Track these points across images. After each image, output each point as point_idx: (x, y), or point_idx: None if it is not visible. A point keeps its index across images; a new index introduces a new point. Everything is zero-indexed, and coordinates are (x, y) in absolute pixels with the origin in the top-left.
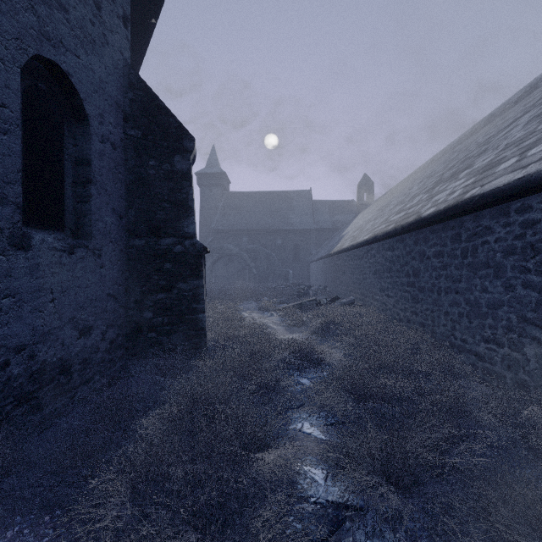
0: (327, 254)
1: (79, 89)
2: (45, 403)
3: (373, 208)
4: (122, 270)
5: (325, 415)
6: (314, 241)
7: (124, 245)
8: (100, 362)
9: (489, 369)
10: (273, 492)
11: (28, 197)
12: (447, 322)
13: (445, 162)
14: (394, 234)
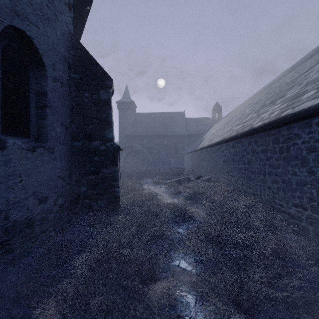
0: (194, 150)
1: (39, 48)
2: (15, 247)
3: (222, 122)
4: (67, 161)
5: (194, 255)
6: (186, 142)
7: (68, 145)
8: (53, 219)
9: (298, 224)
10: (159, 317)
11: (5, 116)
12: (270, 193)
13: (265, 94)
14: (235, 138)
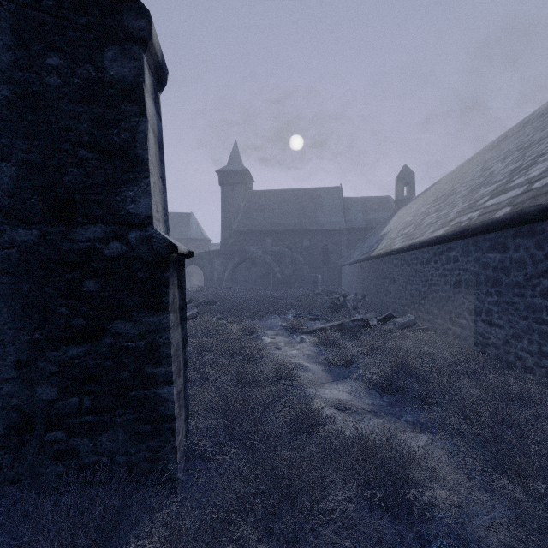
0: (366, 257)
1: None
2: None
3: (422, 201)
4: None
5: None
6: (345, 243)
7: None
8: None
9: None
10: None
11: None
12: None
13: (542, 128)
14: (514, 222)
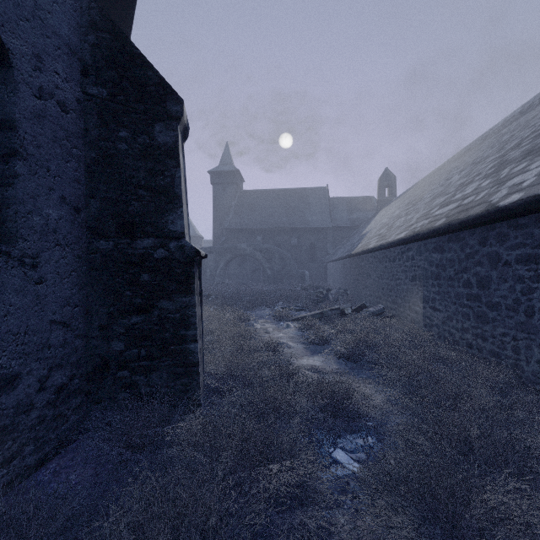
0: (348, 254)
1: None
2: None
3: (399, 204)
4: (79, 284)
5: None
6: (331, 240)
7: (83, 248)
8: (35, 425)
9: None
10: None
11: None
12: None
13: (492, 146)
14: (446, 231)
